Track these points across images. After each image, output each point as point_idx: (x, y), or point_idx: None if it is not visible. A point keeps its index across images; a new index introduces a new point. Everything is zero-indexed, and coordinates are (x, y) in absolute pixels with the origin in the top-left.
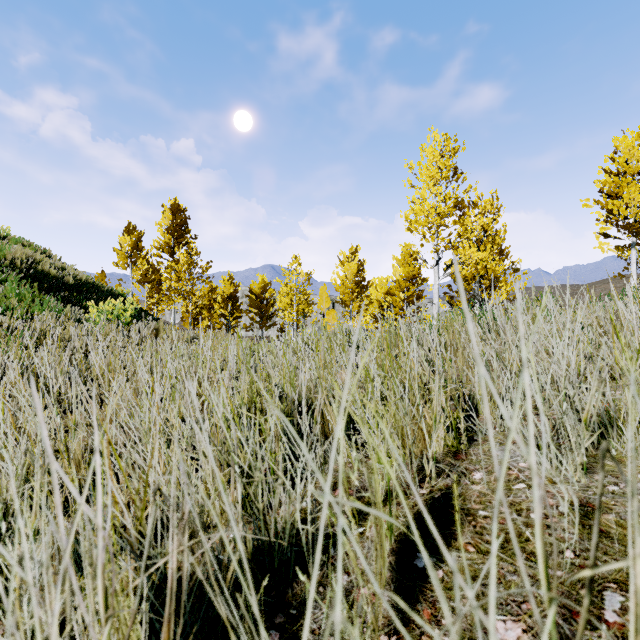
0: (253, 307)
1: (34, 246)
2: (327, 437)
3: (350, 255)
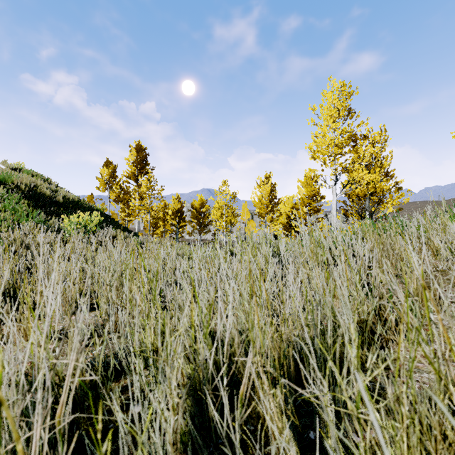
0: (194, 218)
1: (40, 176)
2: (261, 423)
3: (265, 179)
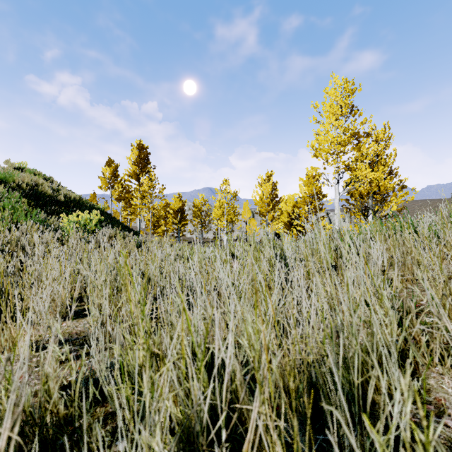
0: (195, 217)
1: (42, 175)
2: None
3: (266, 178)
